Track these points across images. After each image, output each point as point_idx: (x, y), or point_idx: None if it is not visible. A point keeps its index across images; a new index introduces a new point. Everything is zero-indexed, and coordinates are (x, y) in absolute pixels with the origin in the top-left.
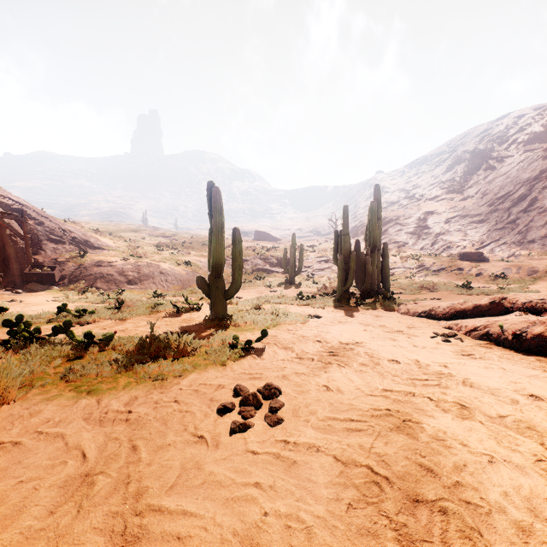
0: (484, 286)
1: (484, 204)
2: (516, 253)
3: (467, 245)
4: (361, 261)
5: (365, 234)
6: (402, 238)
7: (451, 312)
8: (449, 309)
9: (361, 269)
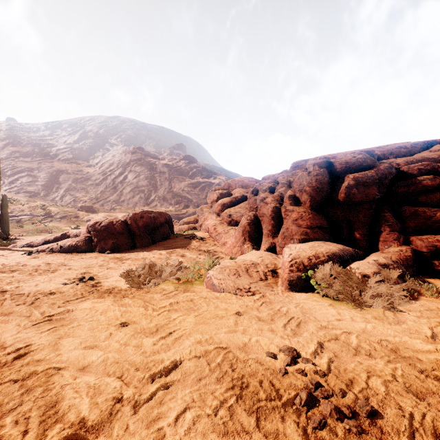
0: None
1: (100, 173)
2: (115, 207)
3: (88, 200)
4: None
5: None
6: (34, 189)
7: (43, 242)
8: (42, 240)
9: None
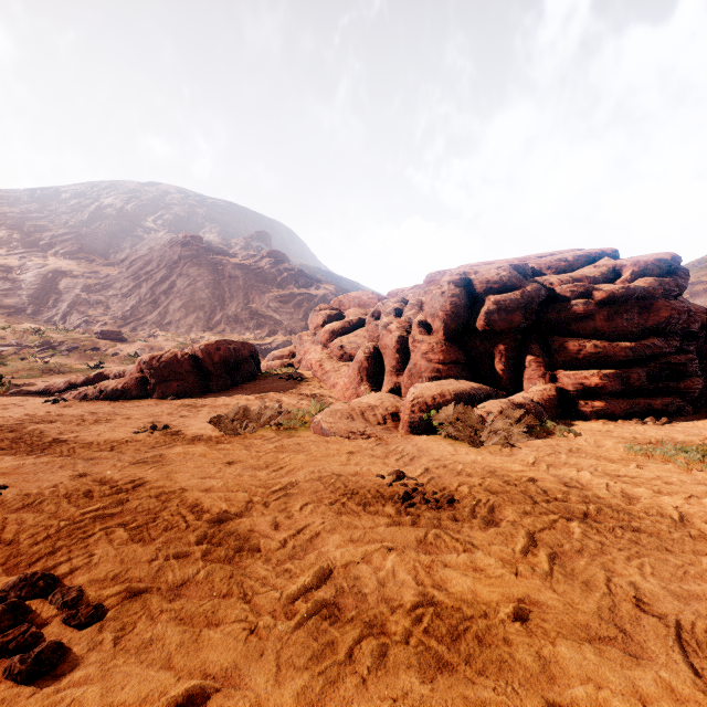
0: None
1: (130, 277)
2: (156, 333)
3: (110, 321)
4: None
5: None
6: (16, 302)
7: (66, 385)
8: (65, 383)
9: None
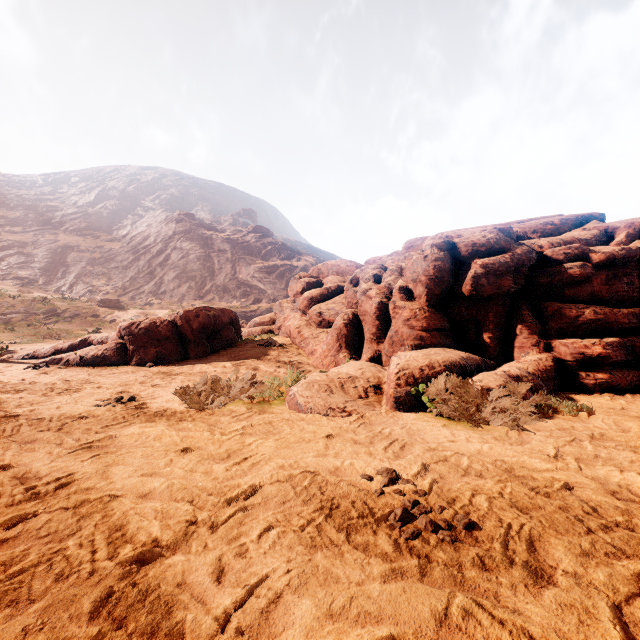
0: None
1: (130, 251)
2: (152, 302)
3: (111, 291)
4: None
5: None
6: (29, 274)
7: (52, 351)
8: (51, 349)
9: None
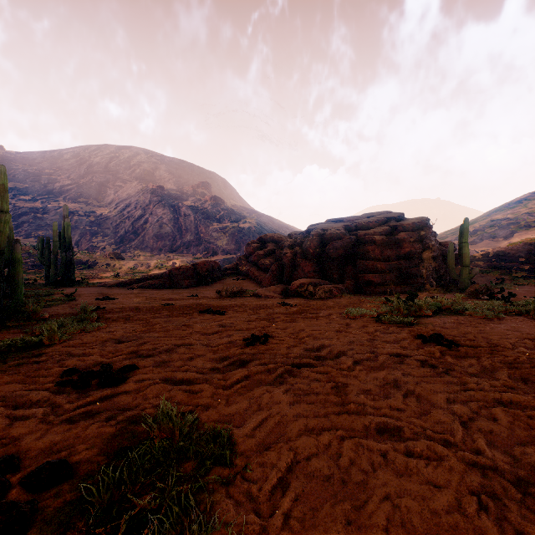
0: (126, 275)
1: (117, 215)
2: (139, 254)
3: (107, 246)
4: (67, 259)
5: (58, 239)
6: (45, 233)
7: (129, 282)
8: (129, 282)
9: (67, 264)
